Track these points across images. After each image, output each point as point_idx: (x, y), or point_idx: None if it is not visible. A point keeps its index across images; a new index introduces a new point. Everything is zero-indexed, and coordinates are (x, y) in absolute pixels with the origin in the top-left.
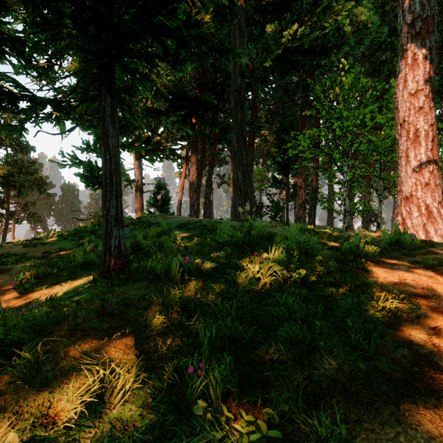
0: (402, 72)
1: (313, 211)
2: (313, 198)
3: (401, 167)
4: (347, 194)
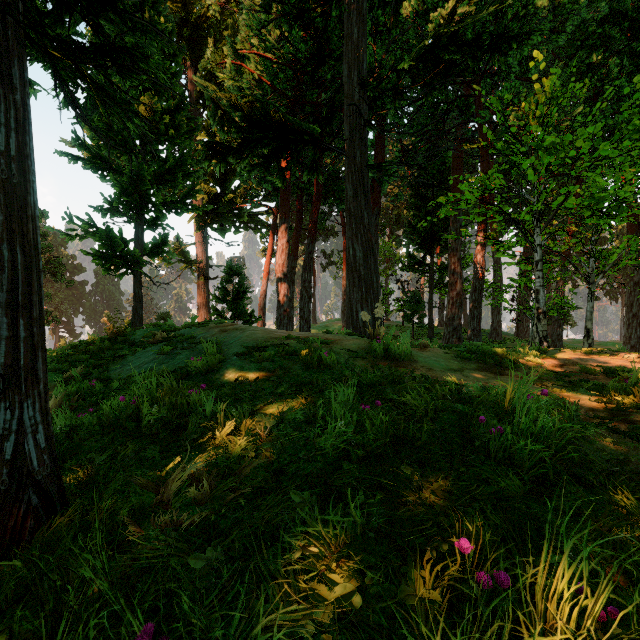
0: None
1: (477, 310)
2: (477, 288)
3: None
4: (541, 282)
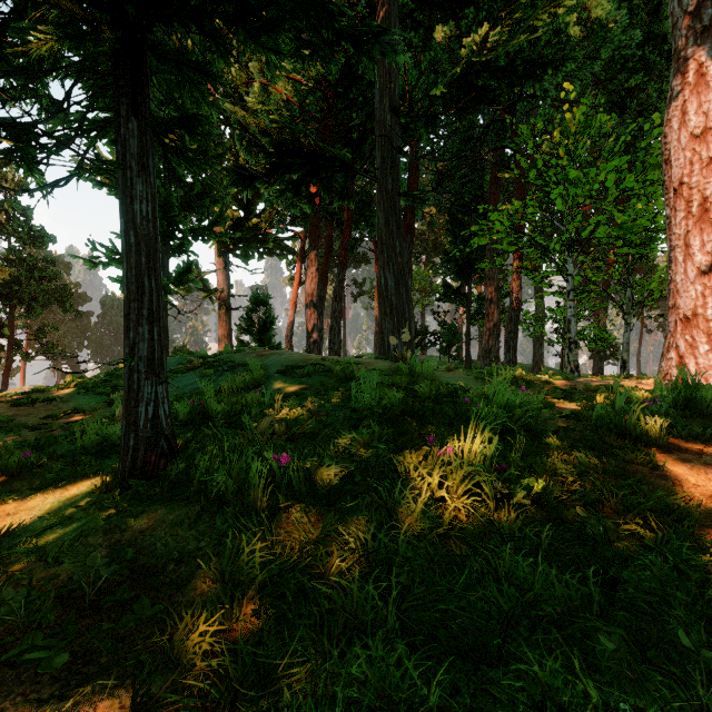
0: (678, 97)
1: (512, 341)
2: (512, 319)
3: (676, 264)
4: (573, 312)
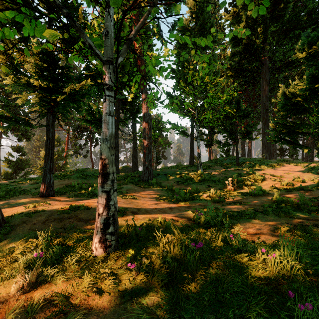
0: None
1: (311, 153)
2: (311, 146)
3: None
4: None
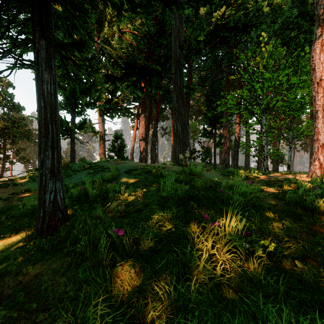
0: (319, 38)
1: (236, 155)
2: (236, 145)
3: (318, 119)
4: (265, 142)
